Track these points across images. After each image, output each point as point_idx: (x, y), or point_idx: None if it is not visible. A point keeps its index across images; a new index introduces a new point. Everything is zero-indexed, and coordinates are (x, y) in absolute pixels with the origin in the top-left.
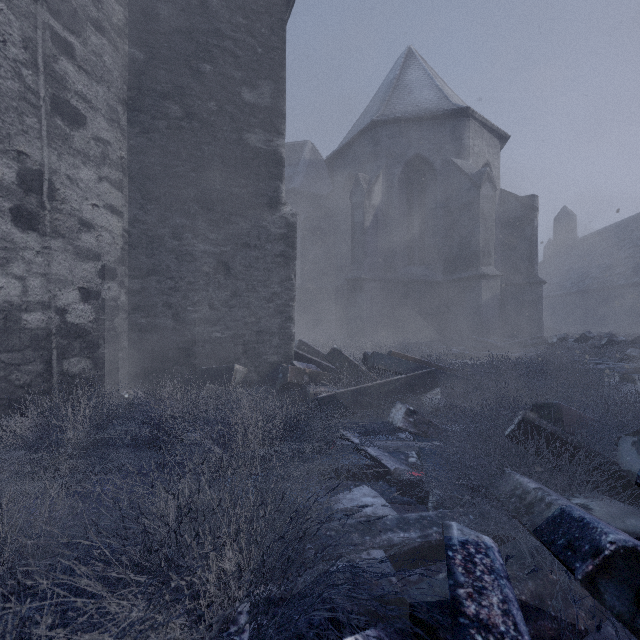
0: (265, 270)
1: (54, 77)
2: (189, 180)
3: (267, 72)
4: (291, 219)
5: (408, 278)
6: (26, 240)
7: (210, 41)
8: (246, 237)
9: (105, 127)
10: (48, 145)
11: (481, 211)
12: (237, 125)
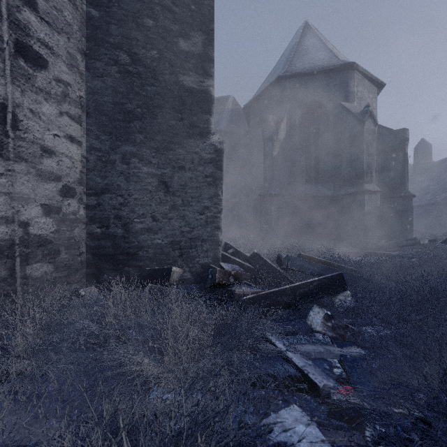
0: (197, 188)
1: (17, 25)
2: (135, 115)
3: (199, 25)
4: (219, 146)
5: (306, 193)
6: None
7: (152, 0)
8: (182, 161)
9: (65, 71)
10: (11, 82)
11: (365, 141)
12: (174, 69)
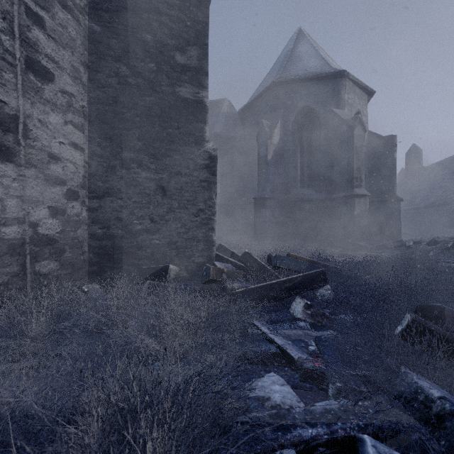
0: (193, 192)
1: (28, 42)
2: (135, 123)
3: (194, 40)
4: (213, 153)
5: (299, 197)
6: (4, 169)
7: (151, 17)
8: (178, 167)
9: (70, 83)
10: (23, 95)
11: (354, 147)
12: (171, 81)
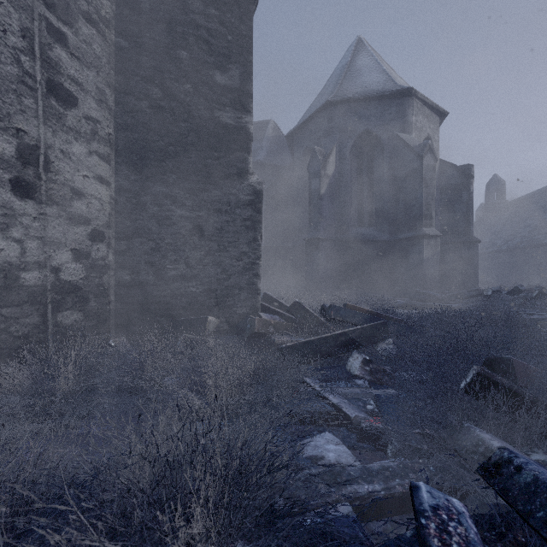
0: (235, 232)
1: (49, 63)
2: (168, 153)
3: (236, 57)
4: (257, 187)
5: (358, 238)
6: (24, 207)
7: (186, 30)
8: (218, 203)
9: (94, 107)
10: (44, 123)
11: (423, 179)
12: (210, 104)
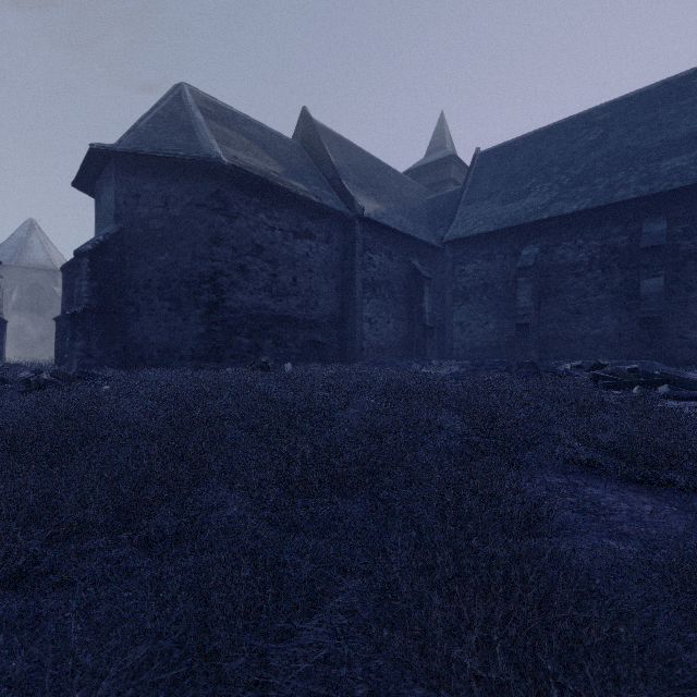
0: None
1: None
2: None
3: None
4: None
5: (32, 332)
6: None
7: None
8: None
9: None
10: None
11: None
12: None
